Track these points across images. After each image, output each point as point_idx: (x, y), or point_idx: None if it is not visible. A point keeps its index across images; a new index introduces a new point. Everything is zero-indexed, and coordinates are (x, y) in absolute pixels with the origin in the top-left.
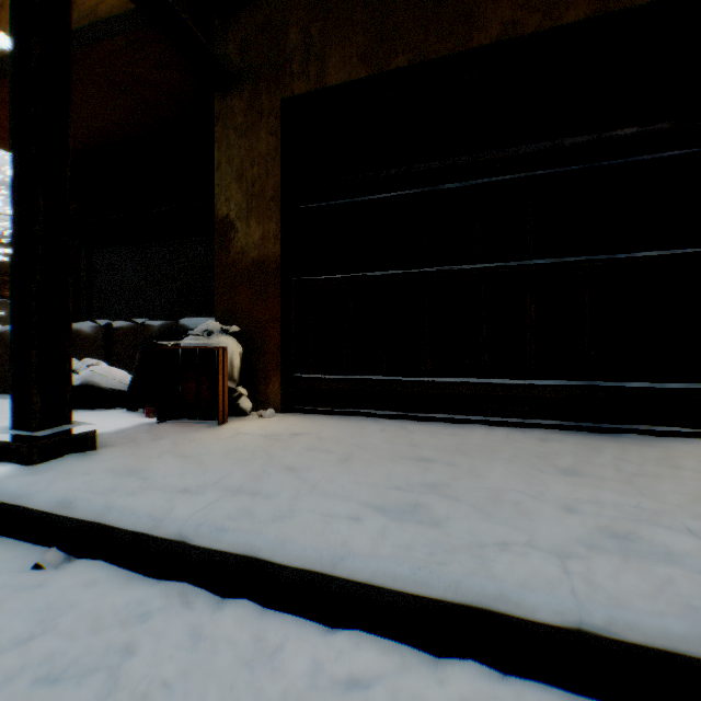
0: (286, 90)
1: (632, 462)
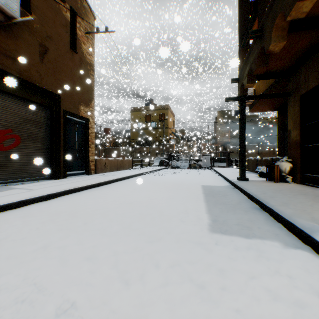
0: (299, 93)
1: None
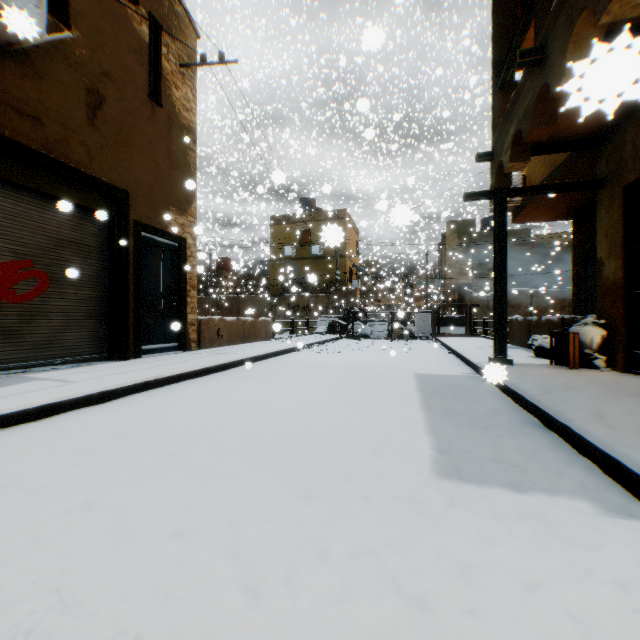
0: (623, 180)
1: None
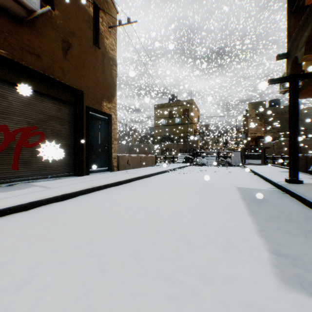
0: None
1: None
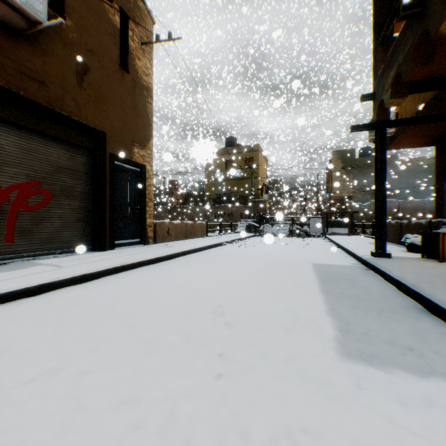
0: None
1: None
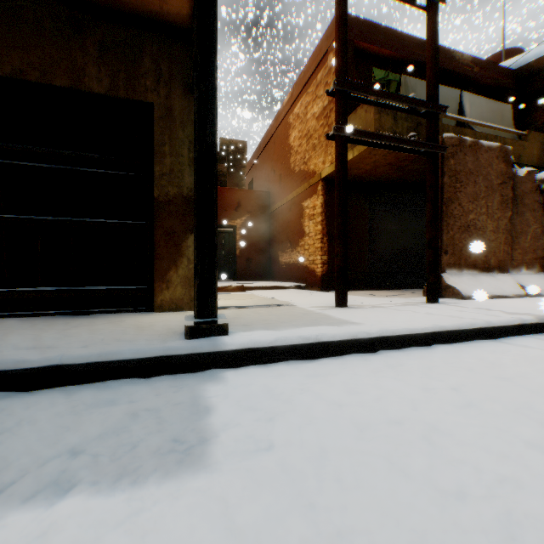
0: None
1: (47, 326)
